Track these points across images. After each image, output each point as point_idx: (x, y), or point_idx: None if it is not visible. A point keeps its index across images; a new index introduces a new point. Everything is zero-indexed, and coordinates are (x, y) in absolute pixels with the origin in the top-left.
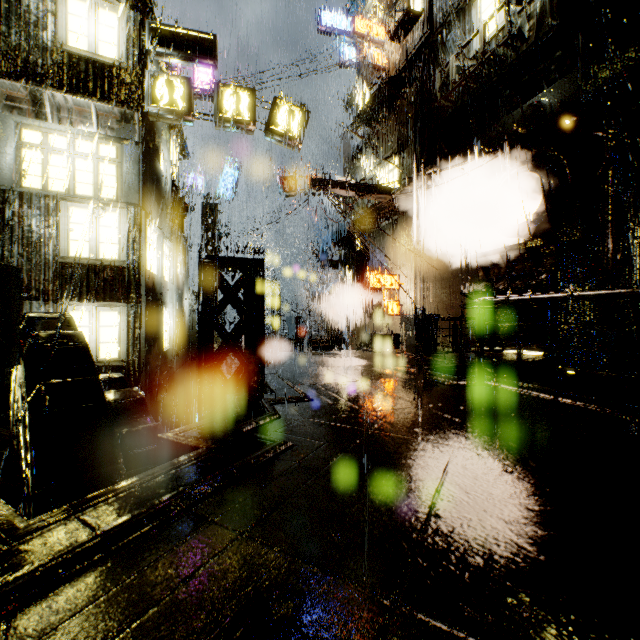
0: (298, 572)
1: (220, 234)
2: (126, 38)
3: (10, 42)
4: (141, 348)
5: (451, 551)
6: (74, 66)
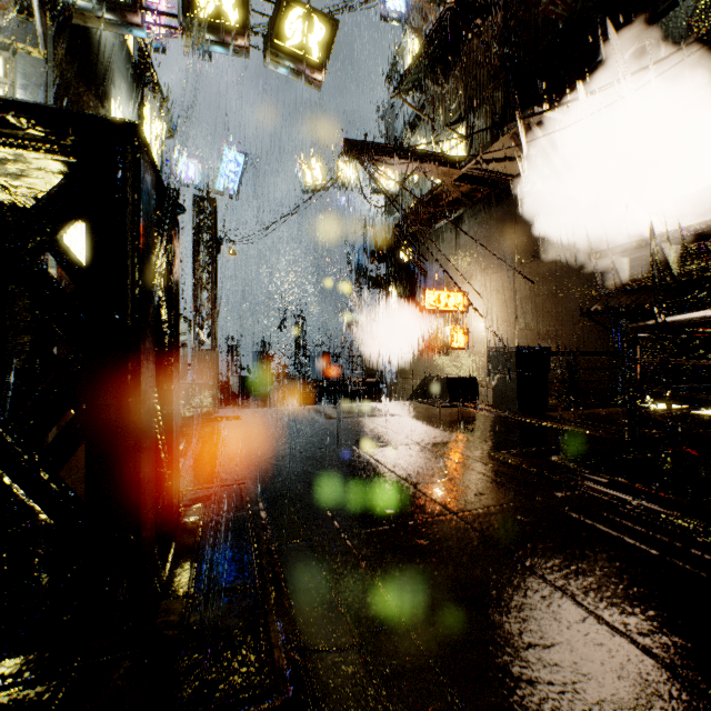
0: None
1: (219, 240)
2: None
3: None
4: None
5: None
6: None
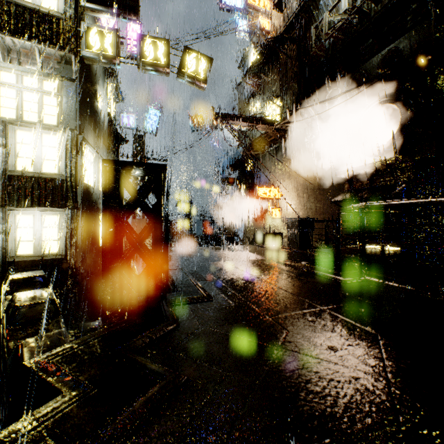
0: None
1: (146, 158)
2: None
3: None
4: (78, 244)
5: None
6: (20, 14)
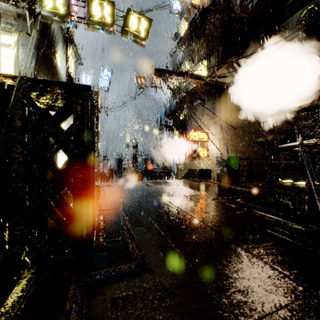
0: None
1: (100, 109)
2: None
3: None
4: None
5: None
6: None
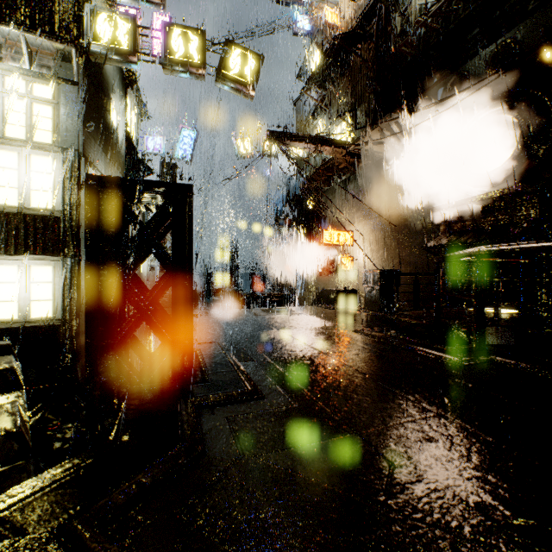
0: None
1: None
2: None
3: None
4: (80, 306)
5: None
6: None
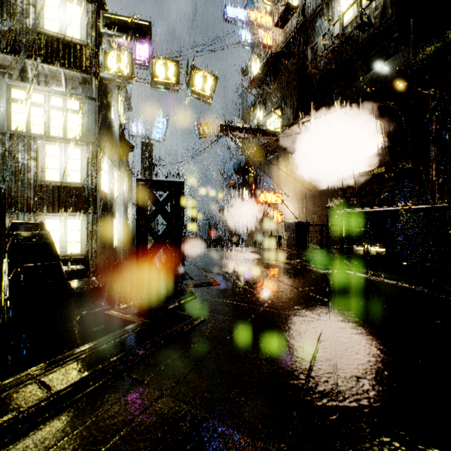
0: (207, 426)
1: (154, 164)
2: (86, 24)
3: (2, 26)
4: (97, 246)
5: (327, 407)
6: (49, 44)
